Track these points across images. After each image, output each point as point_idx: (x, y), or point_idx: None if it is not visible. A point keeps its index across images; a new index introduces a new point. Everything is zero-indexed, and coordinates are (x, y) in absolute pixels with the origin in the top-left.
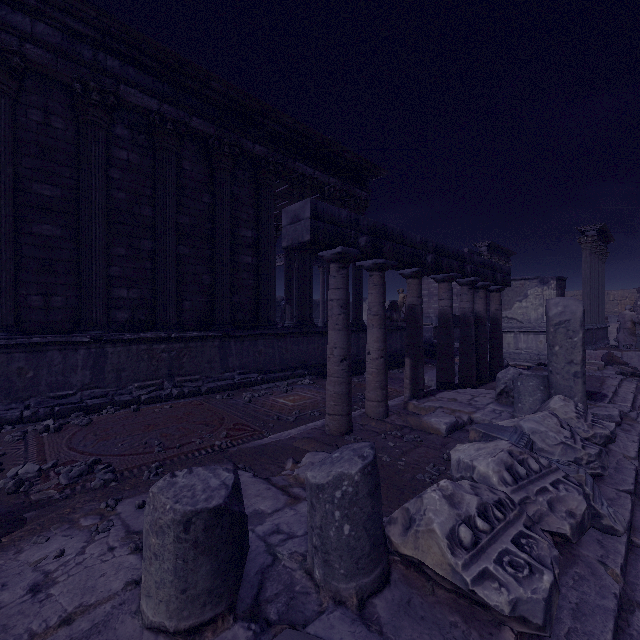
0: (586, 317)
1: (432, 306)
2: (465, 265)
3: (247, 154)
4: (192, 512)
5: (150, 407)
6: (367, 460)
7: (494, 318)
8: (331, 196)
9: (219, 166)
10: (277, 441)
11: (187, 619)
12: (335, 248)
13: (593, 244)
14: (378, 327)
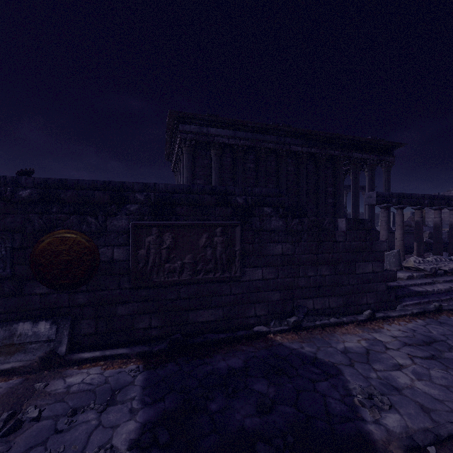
0: None
1: None
2: (450, 201)
3: (330, 155)
4: None
5: None
6: (398, 250)
7: None
8: (371, 164)
9: (320, 164)
10: None
11: None
12: (383, 204)
13: None
14: (400, 229)
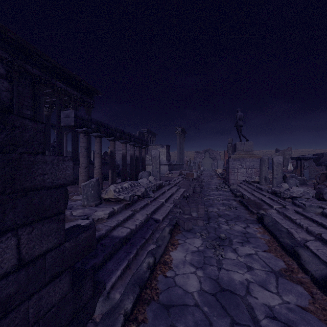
0: (178, 160)
1: None
2: (131, 138)
3: (28, 72)
4: None
5: None
6: (97, 178)
7: (143, 158)
8: (75, 100)
9: None
10: None
11: None
12: (83, 128)
13: (180, 134)
14: (99, 157)
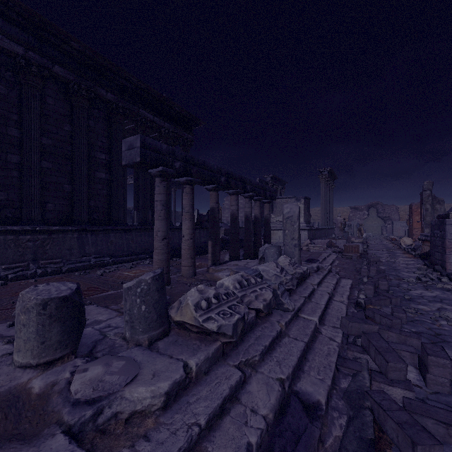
0: (322, 222)
1: (239, 215)
2: (246, 185)
3: (101, 98)
4: (48, 299)
5: (17, 282)
6: (156, 273)
7: (266, 219)
8: (166, 135)
9: (78, 104)
10: (118, 292)
11: (45, 357)
12: (158, 168)
13: (326, 179)
14: (189, 220)
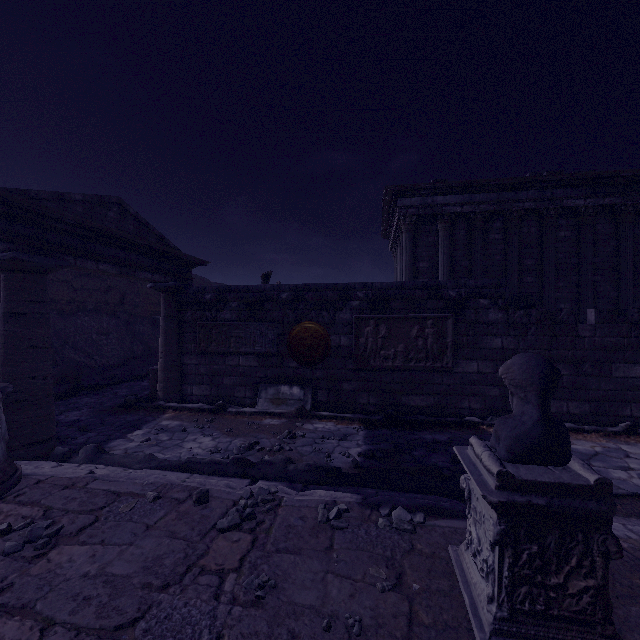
0: None
1: None
2: None
3: None
4: None
5: None
6: None
7: None
8: None
9: (623, 221)
10: None
11: None
12: None
13: None
14: None
